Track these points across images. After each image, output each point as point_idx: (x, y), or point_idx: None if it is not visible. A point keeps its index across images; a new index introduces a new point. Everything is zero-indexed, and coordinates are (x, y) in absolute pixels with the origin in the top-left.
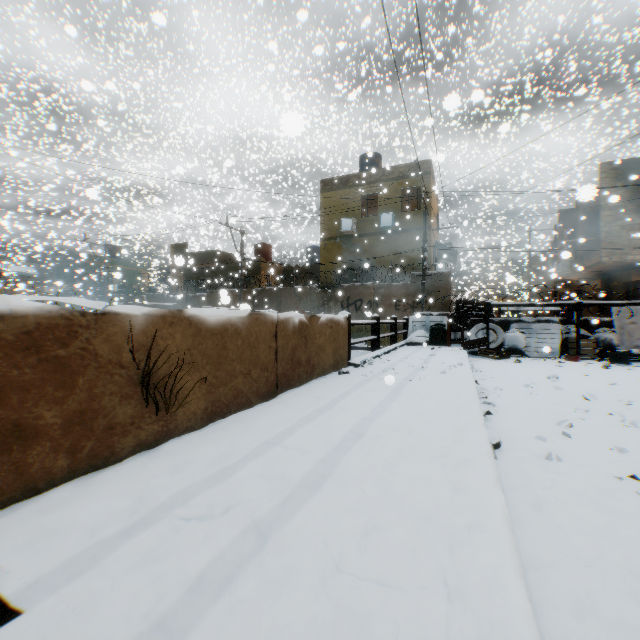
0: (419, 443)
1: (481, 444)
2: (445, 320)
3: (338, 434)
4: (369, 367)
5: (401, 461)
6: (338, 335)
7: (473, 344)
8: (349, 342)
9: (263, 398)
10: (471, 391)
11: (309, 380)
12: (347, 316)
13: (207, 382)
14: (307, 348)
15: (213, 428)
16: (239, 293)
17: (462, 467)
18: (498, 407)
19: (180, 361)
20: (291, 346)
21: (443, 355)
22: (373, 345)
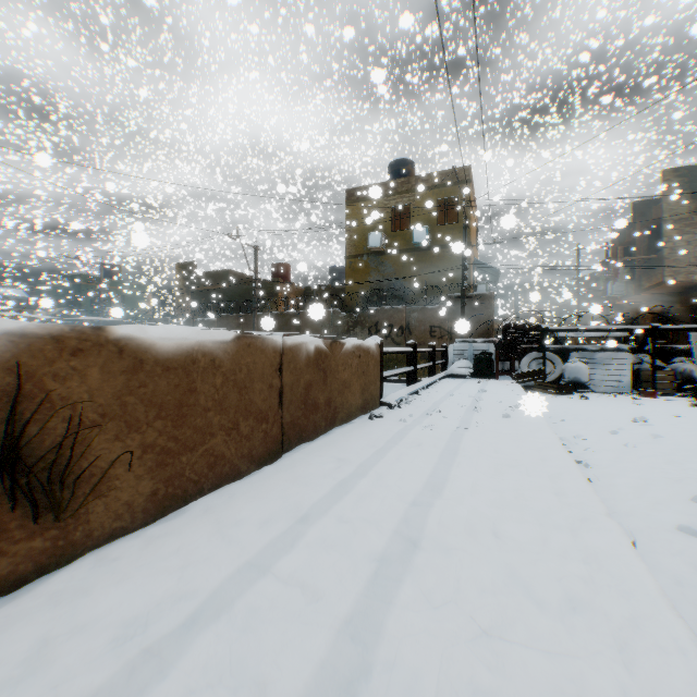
0: (522, 566)
1: (633, 568)
2: (492, 348)
3: (375, 543)
4: (407, 408)
5: (504, 624)
6: (368, 367)
7: (528, 377)
8: (381, 375)
9: (259, 462)
10: (557, 447)
11: (329, 429)
12: (379, 342)
13: (157, 448)
14: (327, 385)
15: (163, 528)
16: (252, 318)
17: (635, 645)
18: (592, 468)
19: (99, 417)
20: (304, 383)
21: (495, 391)
22: (409, 378)
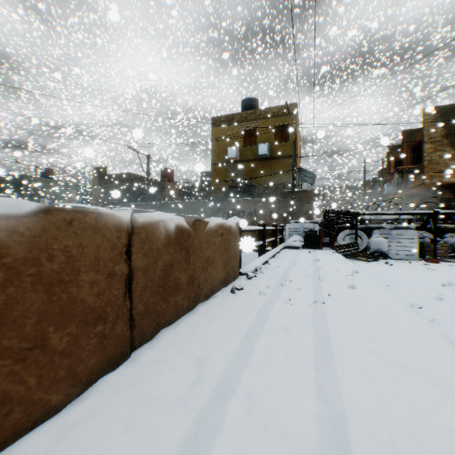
0: None
1: None
2: (316, 227)
3: None
4: (263, 278)
5: None
6: (229, 243)
7: (345, 248)
8: (240, 250)
9: (91, 378)
10: (427, 329)
11: (192, 307)
12: (239, 222)
13: None
14: (189, 264)
15: None
16: (145, 205)
17: None
18: None
19: None
20: (162, 265)
21: (325, 259)
22: (259, 250)
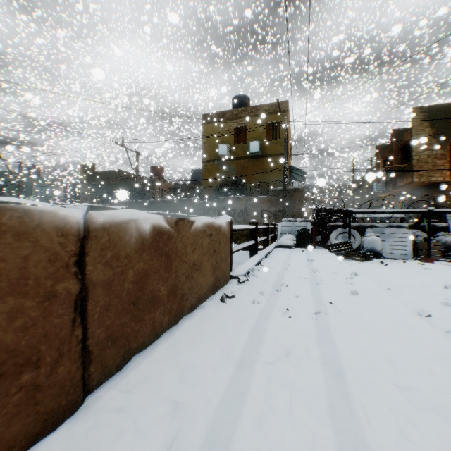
0: None
1: None
2: (309, 225)
3: None
4: (256, 282)
5: None
6: (219, 245)
7: (339, 247)
8: (231, 251)
9: None
10: None
11: (175, 321)
12: (229, 221)
13: None
14: (171, 271)
15: None
16: (134, 203)
17: None
18: None
19: None
20: (133, 275)
21: (320, 260)
22: (251, 250)
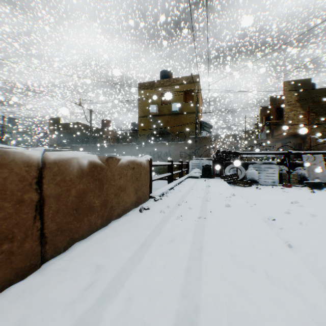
0: None
1: None
2: (211, 162)
3: None
4: (166, 200)
5: None
6: (140, 175)
7: (230, 177)
8: (151, 179)
9: None
10: (273, 236)
11: (106, 223)
12: (149, 159)
13: None
14: (103, 191)
15: None
16: (89, 146)
17: None
18: (294, 248)
19: None
20: (76, 192)
21: (215, 186)
22: (168, 179)
